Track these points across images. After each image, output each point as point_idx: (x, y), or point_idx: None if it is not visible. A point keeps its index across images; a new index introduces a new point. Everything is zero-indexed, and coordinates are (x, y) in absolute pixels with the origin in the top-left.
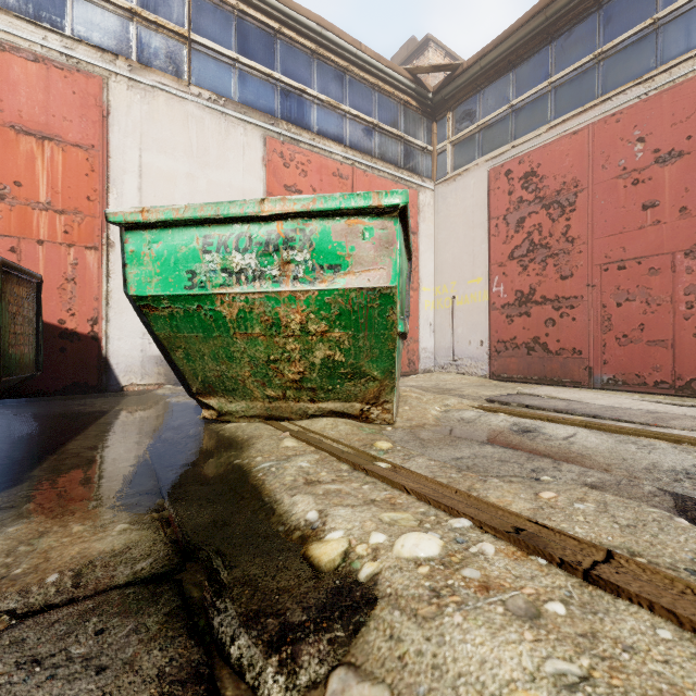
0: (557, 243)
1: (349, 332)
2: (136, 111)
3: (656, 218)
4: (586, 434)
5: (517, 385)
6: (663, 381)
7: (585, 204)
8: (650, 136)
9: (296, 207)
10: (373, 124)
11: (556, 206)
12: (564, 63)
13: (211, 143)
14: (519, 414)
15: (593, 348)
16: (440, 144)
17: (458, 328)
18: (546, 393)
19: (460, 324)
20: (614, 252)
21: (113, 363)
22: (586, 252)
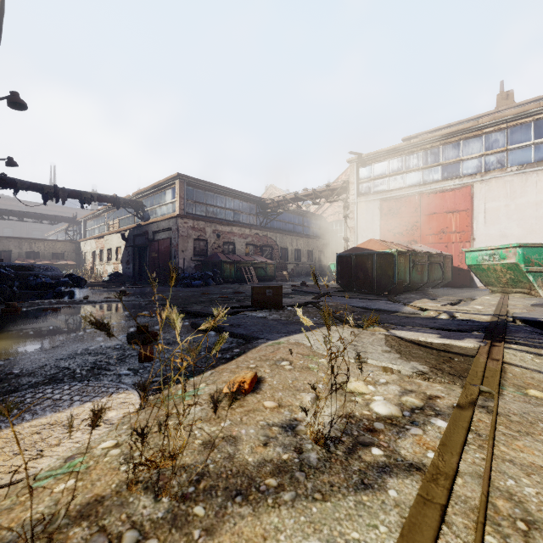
0: None
1: (511, 271)
2: (483, 190)
3: None
4: None
5: None
6: None
7: None
8: None
9: (494, 248)
10: None
11: None
12: None
13: (517, 188)
14: None
15: None
16: None
17: None
18: None
19: None
20: None
21: (474, 279)
22: None
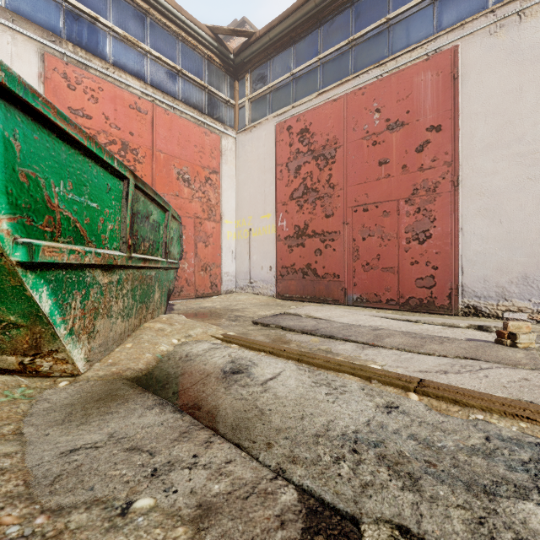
0: (323, 188)
1: None
2: None
3: (387, 172)
4: (290, 373)
5: (293, 303)
6: (392, 299)
7: (342, 158)
8: (384, 108)
9: None
10: (176, 69)
11: (322, 158)
12: (329, 44)
13: None
14: (248, 346)
15: (347, 273)
16: (241, 99)
17: (253, 256)
18: (306, 312)
19: (255, 252)
20: (361, 198)
21: None
22: (343, 197)
